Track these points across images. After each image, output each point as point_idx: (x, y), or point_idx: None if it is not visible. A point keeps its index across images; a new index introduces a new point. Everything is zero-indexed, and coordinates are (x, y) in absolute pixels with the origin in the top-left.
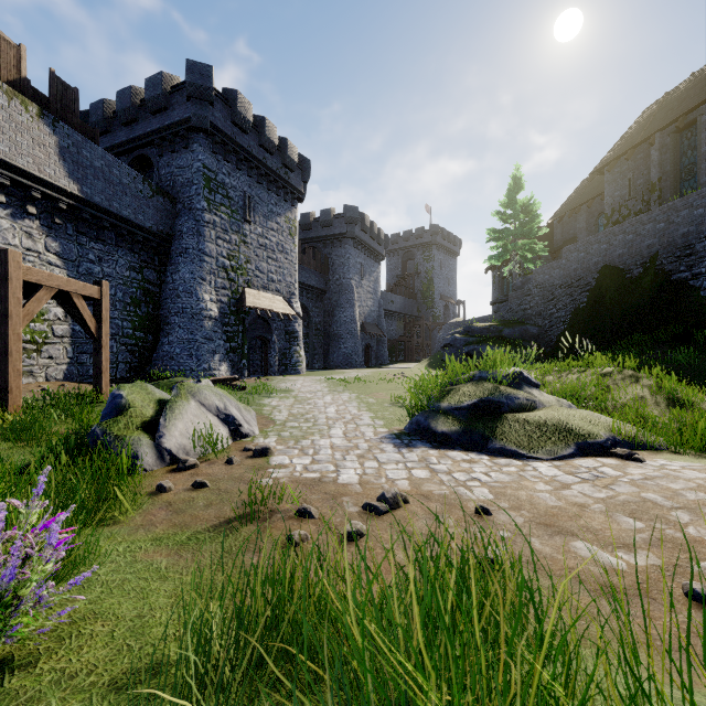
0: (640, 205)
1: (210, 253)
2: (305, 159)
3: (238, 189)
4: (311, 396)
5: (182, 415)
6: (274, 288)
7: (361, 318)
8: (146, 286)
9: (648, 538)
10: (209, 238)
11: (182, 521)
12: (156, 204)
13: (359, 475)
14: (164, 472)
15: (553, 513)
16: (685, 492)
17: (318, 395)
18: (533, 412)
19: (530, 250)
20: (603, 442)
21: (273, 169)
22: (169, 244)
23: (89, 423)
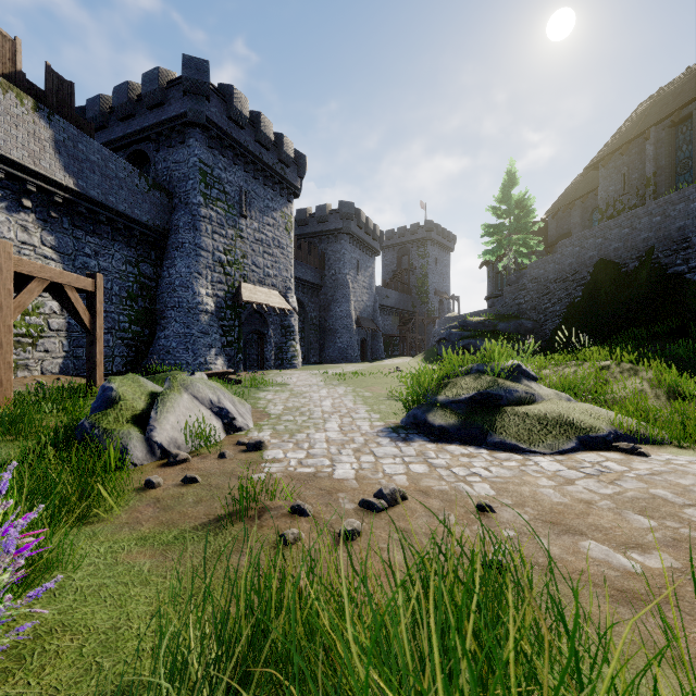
0: (635, 200)
1: (206, 247)
2: (300, 155)
3: (235, 184)
4: (307, 390)
5: (174, 408)
6: (270, 283)
7: (356, 313)
8: (142, 280)
9: (662, 538)
10: (205, 233)
11: (170, 518)
12: (152, 199)
13: (355, 470)
14: (155, 467)
15: (558, 510)
16: (695, 488)
17: (313, 389)
18: (532, 405)
19: (524, 245)
20: (606, 436)
21: (269, 164)
22: (165, 238)
23: (81, 416)
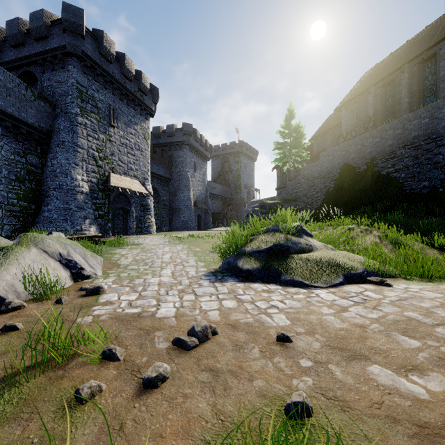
0: (362, 130)
1: (82, 146)
2: (155, 87)
3: (105, 102)
4: (155, 247)
5: (18, 260)
6: (132, 174)
7: (194, 197)
8: (29, 167)
9: (430, 358)
10: (81, 135)
11: None
12: (37, 106)
13: (176, 308)
14: None
15: (342, 335)
16: (435, 310)
17: (160, 246)
18: (310, 253)
19: (299, 156)
20: (362, 273)
21: (131, 91)
22: (49, 137)
23: None
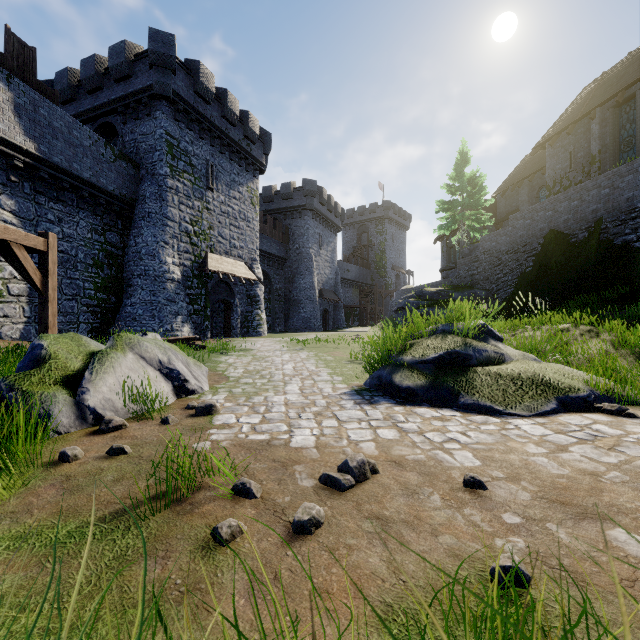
0: (580, 177)
1: (172, 217)
2: (266, 132)
3: (201, 157)
4: (270, 354)
5: (114, 368)
6: (236, 254)
7: (319, 285)
8: (108, 248)
9: None
10: (171, 203)
11: (73, 504)
12: (118, 168)
13: (315, 437)
14: (82, 435)
15: (563, 485)
16: None
17: (276, 353)
18: (502, 365)
19: (476, 220)
20: (587, 397)
21: (235, 140)
22: (132, 208)
23: None
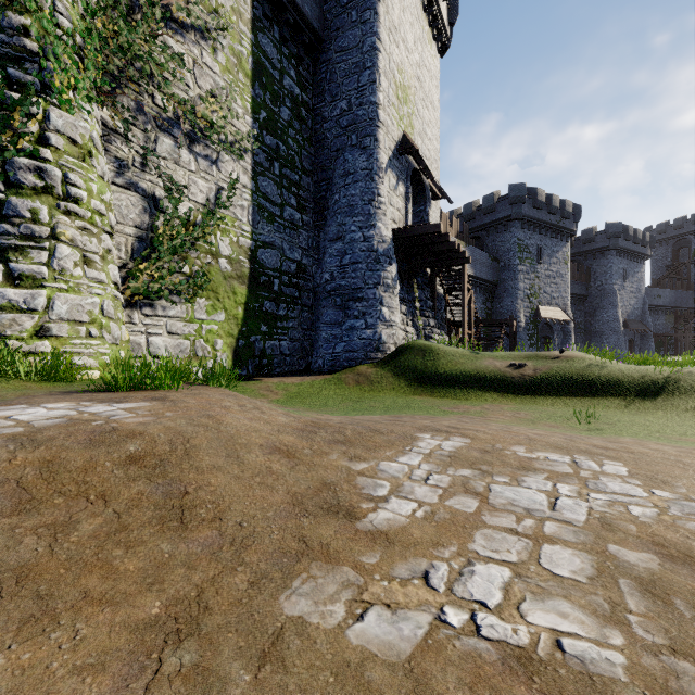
0: None
1: (520, 288)
2: (576, 206)
3: (534, 245)
4: None
5: None
6: (554, 303)
7: (623, 316)
8: (487, 311)
9: None
10: (520, 280)
11: None
12: (492, 267)
13: None
14: None
15: None
16: None
17: None
18: None
19: None
20: None
21: (555, 224)
22: (496, 286)
23: None
